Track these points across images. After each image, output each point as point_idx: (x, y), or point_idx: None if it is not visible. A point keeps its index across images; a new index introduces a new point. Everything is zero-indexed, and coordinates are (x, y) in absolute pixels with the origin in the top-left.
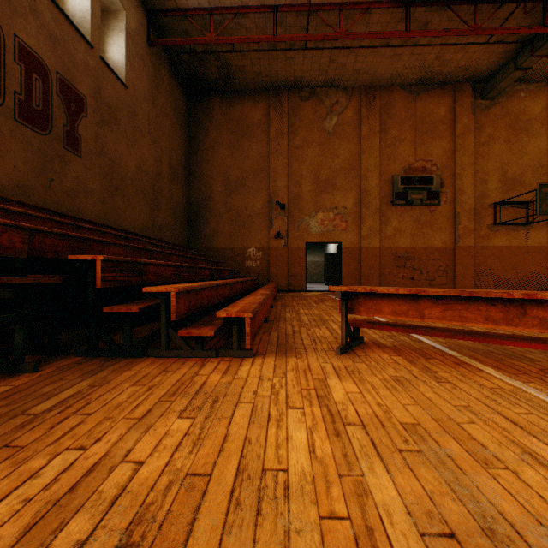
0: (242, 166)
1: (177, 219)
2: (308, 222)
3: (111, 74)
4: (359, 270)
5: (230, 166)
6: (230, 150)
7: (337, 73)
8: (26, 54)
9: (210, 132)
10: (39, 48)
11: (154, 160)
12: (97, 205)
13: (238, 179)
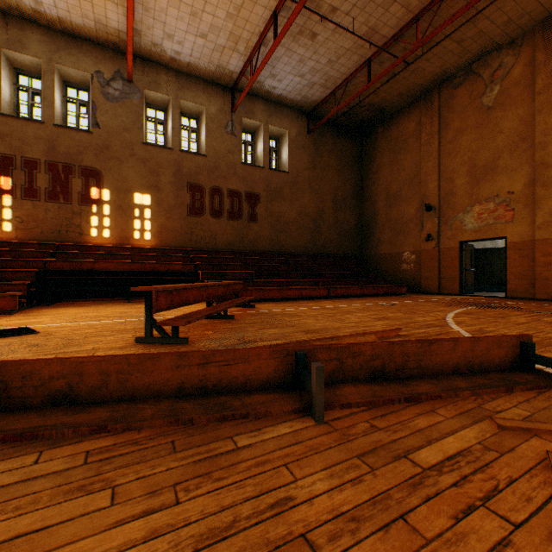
0: (398, 179)
1: (344, 236)
2: (461, 218)
3: (277, 172)
4: (533, 270)
5: (389, 182)
6: (389, 168)
7: (480, 41)
8: (232, 193)
9: (375, 158)
10: (237, 187)
11: (315, 203)
12: (267, 242)
13: (395, 191)
